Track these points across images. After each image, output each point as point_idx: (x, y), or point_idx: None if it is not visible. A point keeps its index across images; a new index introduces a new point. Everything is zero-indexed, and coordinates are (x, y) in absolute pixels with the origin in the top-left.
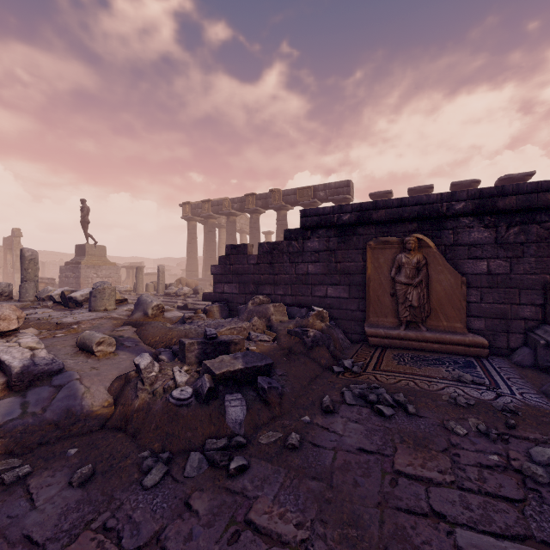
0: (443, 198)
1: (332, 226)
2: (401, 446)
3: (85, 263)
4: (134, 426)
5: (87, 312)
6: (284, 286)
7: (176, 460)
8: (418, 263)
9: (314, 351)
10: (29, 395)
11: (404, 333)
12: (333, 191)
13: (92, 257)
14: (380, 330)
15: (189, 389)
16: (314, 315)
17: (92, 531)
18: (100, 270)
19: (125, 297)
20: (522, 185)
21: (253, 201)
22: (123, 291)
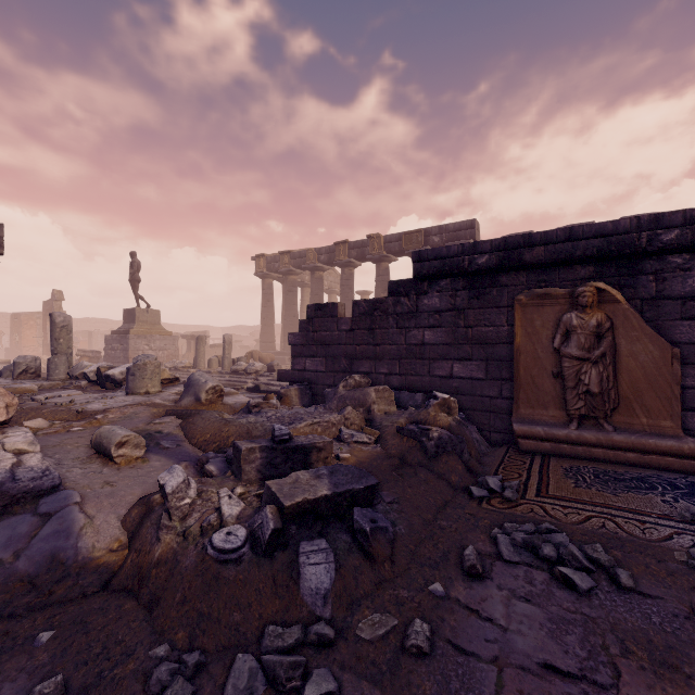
0: (642, 225)
1: (460, 274)
2: (627, 664)
3: (135, 332)
4: (151, 591)
5: (122, 395)
6: (390, 361)
7: (211, 668)
8: (598, 326)
9: (440, 461)
10: None
11: (576, 433)
12: (451, 235)
13: (143, 324)
14: (537, 428)
15: (241, 531)
16: (436, 405)
17: None
18: (154, 340)
19: (177, 376)
20: None
21: (344, 251)
22: (180, 368)
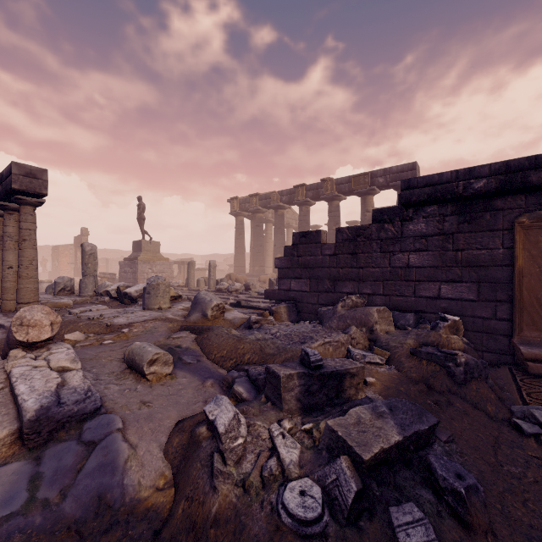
0: None
1: (451, 199)
2: None
3: (141, 258)
4: None
5: (140, 310)
6: (373, 283)
7: None
8: None
9: (470, 388)
10: (45, 460)
11: None
12: (394, 176)
13: (147, 253)
14: None
15: (314, 489)
16: (446, 327)
17: None
18: (155, 265)
19: (180, 294)
20: None
21: (302, 192)
22: (175, 286)
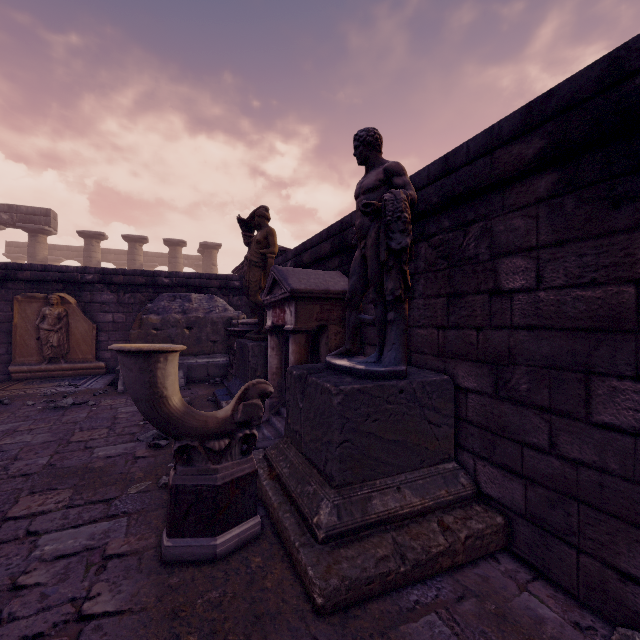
0: (79, 270)
1: None
2: None
3: None
4: None
5: None
6: None
7: None
8: (59, 314)
9: None
10: None
11: (45, 366)
12: (24, 216)
13: None
14: (24, 367)
15: None
16: None
17: None
18: None
19: None
20: (127, 270)
21: None
22: None
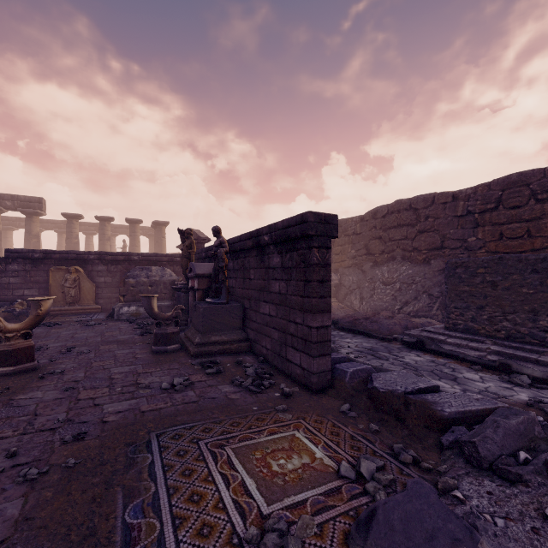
0: (86, 253)
1: (28, 259)
2: (54, 329)
3: None
4: None
5: None
6: None
7: None
8: (75, 278)
9: (20, 317)
10: None
11: (68, 308)
12: (22, 203)
13: None
14: (56, 308)
15: None
16: (18, 303)
17: None
18: None
19: None
20: (113, 252)
21: None
22: None
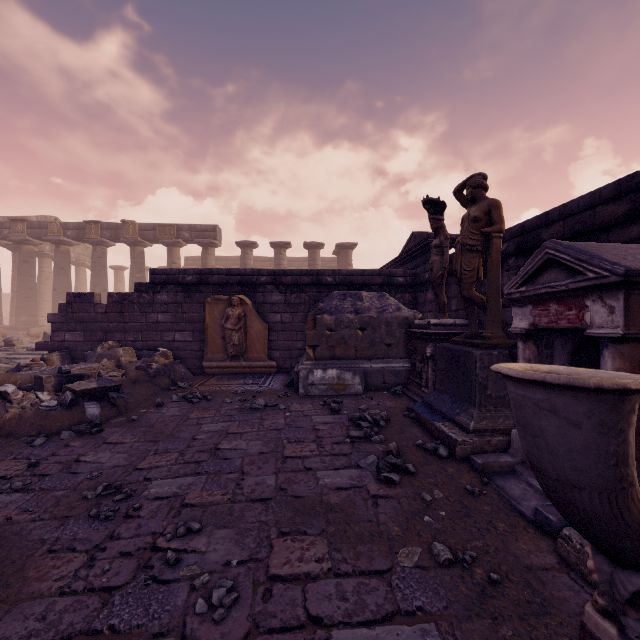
0: (254, 273)
1: (178, 284)
2: (196, 411)
3: None
4: (8, 430)
5: None
6: (135, 333)
7: (52, 436)
8: (239, 315)
9: (157, 378)
10: None
11: (229, 363)
12: (199, 233)
13: None
14: (213, 363)
15: (55, 401)
16: (159, 354)
17: (8, 460)
18: None
19: None
20: (294, 270)
21: (97, 230)
22: None
